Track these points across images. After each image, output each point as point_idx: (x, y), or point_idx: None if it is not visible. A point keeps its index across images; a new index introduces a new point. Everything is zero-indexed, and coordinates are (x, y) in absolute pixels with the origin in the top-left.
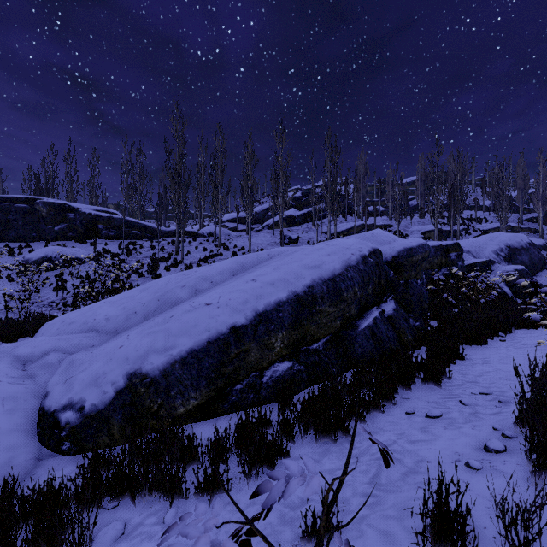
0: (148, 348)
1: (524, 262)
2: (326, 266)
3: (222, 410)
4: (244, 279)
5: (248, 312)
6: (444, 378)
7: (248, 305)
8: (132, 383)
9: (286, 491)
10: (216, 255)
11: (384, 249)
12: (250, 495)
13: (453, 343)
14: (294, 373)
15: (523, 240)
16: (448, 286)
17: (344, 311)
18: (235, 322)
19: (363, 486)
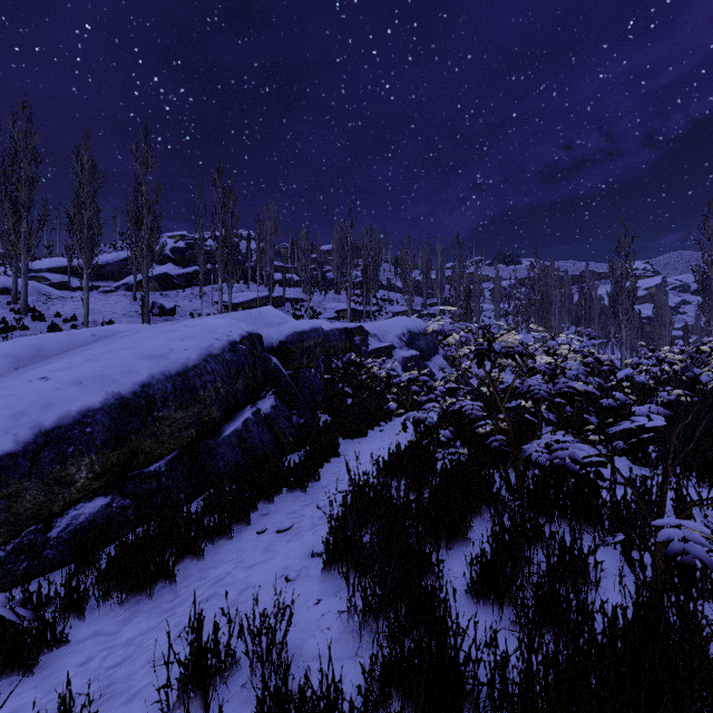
0: None
1: (421, 348)
2: (176, 355)
3: None
4: (25, 376)
5: (21, 431)
6: (314, 481)
7: (23, 420)
8: None
9: None
10: (14, 329)
11: (270, 333)
12: None
13: (330, 440)
14: (113, 513)
15: (421, 326)
16: (349, 374)
17: (200, 415)
18: None
19: (164, 646)
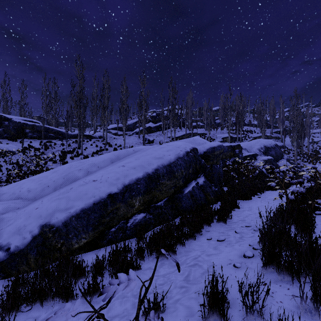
0: (55, 208)
1: (272, 155)
2: (166, 157)
3: (102, 244)
4: (117, 165)
5: (119, 185)
6: (228, 219)
7: (119, 181)
8: (43, 231)
9: (116, 291)
10: (104, 150)
11: (199, 148)
12: (98, 295)
13: (234, 199)
14: (146, 220)
15: (272, 143)
16: (234, 168)
17: (175, 183)
18: (111, 191)
19: (180, 282)
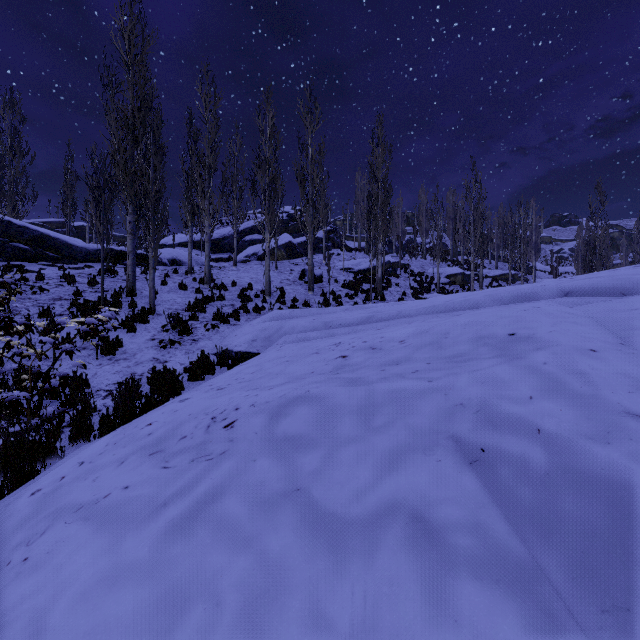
0: None
1: None
2: None
3: None
4: None
5: None
6: None
7: None
8: None
9: None
10: (214, 299)
11: None
12: None
13: None
14: None
15: None
16: None
17: None
18: None
19: None
